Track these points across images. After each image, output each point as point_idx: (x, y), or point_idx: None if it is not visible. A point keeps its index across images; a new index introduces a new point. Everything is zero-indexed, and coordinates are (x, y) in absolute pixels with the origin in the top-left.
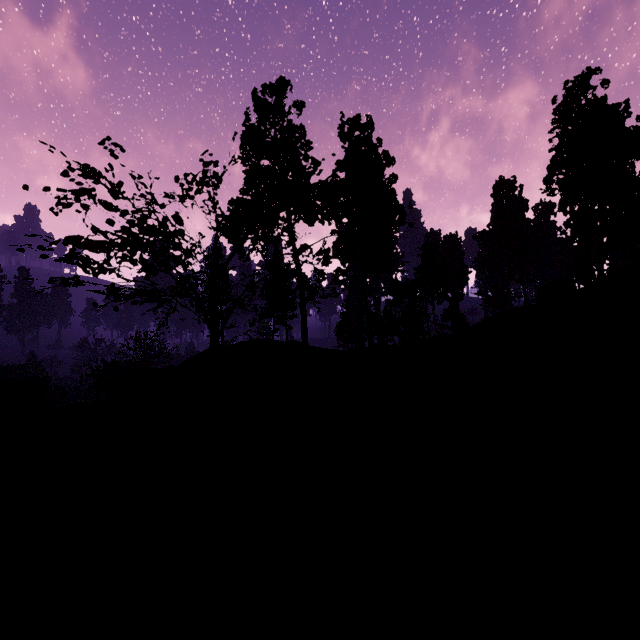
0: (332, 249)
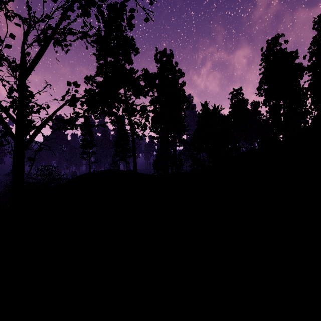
0: (151, 120)
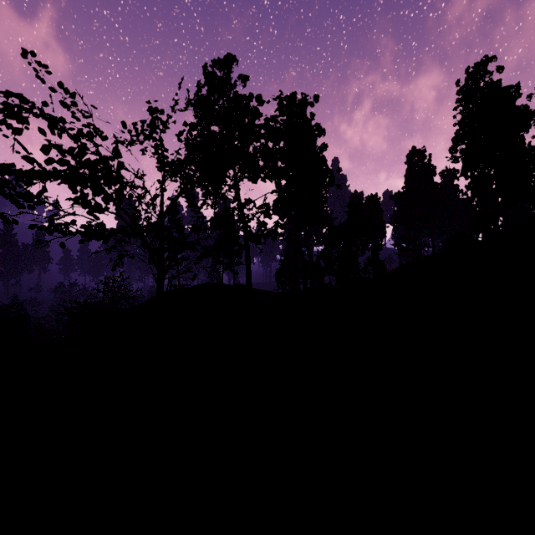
0: (272, 206)
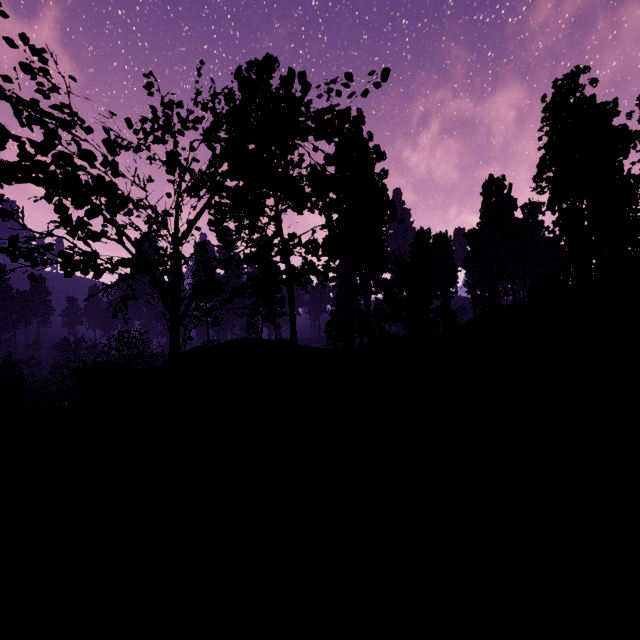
0: (322, 245)
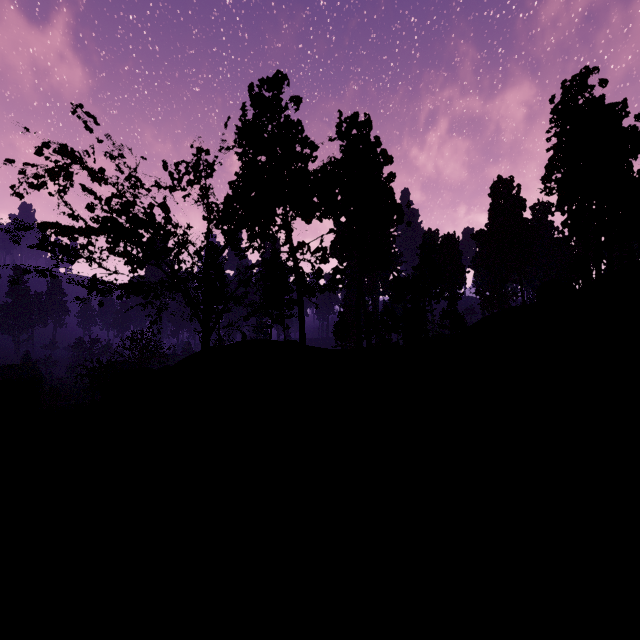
0: (330, 248)
